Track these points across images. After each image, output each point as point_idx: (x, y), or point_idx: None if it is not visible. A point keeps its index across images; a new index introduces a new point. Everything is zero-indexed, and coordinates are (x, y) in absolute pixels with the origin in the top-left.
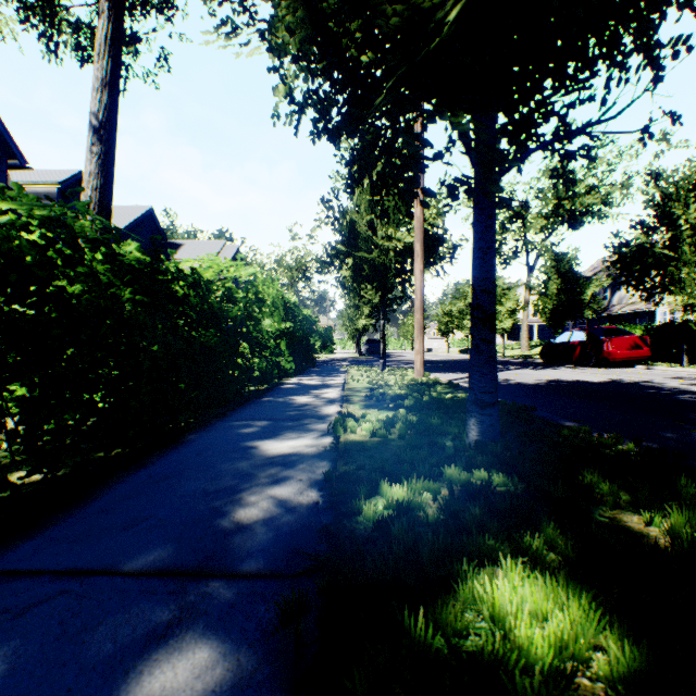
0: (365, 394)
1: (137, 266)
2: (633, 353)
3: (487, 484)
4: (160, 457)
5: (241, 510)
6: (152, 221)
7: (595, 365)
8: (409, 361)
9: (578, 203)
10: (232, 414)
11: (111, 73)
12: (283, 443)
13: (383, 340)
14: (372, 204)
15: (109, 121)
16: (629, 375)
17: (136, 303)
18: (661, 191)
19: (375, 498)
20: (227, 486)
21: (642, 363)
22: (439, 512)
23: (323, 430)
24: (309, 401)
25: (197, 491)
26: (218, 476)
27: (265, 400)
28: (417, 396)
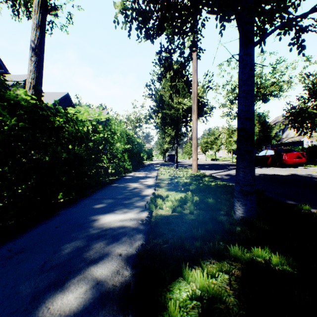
0: (168, 182)
1: (26, 105)
2: (297, 161)
3: (270, 266)
4: (30, 229)
5: (59, 298)
6: (68, 99)
7: (278, 166)
8: (188, 164)
9: (267, 90)
10: (92, 195)
11: (41, 21)
12: (116, 217)
13: (176, 154)
14: (171, 87)
15: (40, 45)
16: (298, 171)
17: (22, 128)
18: (312, 81)
19: (178, 281)
20: (61, 262)
21: (301, 165)
22: (239, 304)
23: (143, 206)
24: (137, 186)
25: (35, 268)
26: (59, 250)
27: (114, 185)
28: (196, 183)
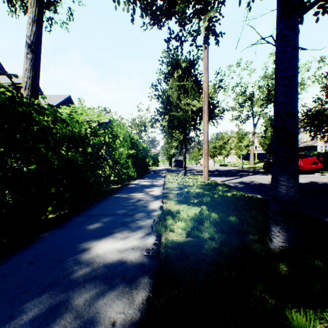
0: (177, 192)
1: None
2: (314, 167)
3: None
4: None
5: None
6: (70, 102)
7: None
8: (196, 170)
9: None
10: (88, 209)
11: (37, 15)
12: (113, 244)
13: (184, 160)
14: (179, 87)
15: (36, 41)
16: (316, 178)
17: None
18: None
19: None
20: None
21: (317, 172)
22: None
23: (148, 226)
24: (142, 197)
25: None
26: (19, 313)
27: (115, 196)
28: (210, 194)
